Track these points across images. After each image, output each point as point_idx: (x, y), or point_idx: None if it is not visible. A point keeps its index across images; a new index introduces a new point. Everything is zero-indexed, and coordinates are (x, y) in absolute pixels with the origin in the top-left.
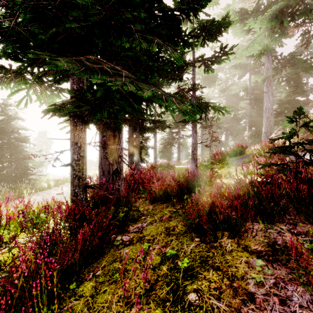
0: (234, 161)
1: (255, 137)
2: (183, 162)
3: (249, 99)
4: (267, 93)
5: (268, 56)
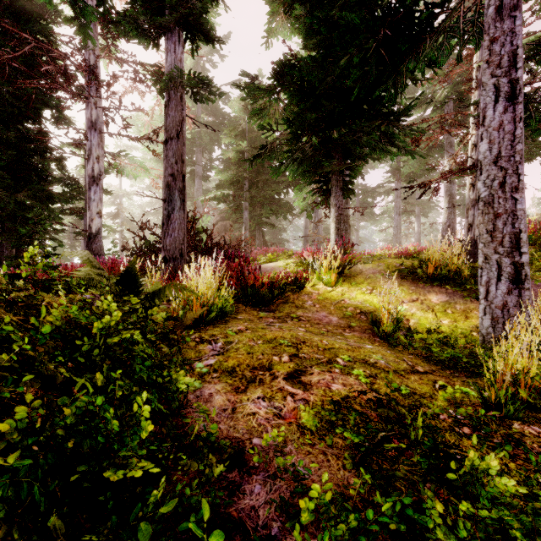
0: None
1: None
2: None
3: None
4: None
5: None
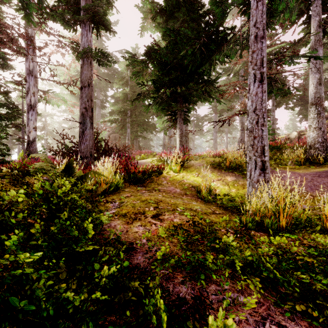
0: None
1: None
2: None
3: None
4: None
5: None
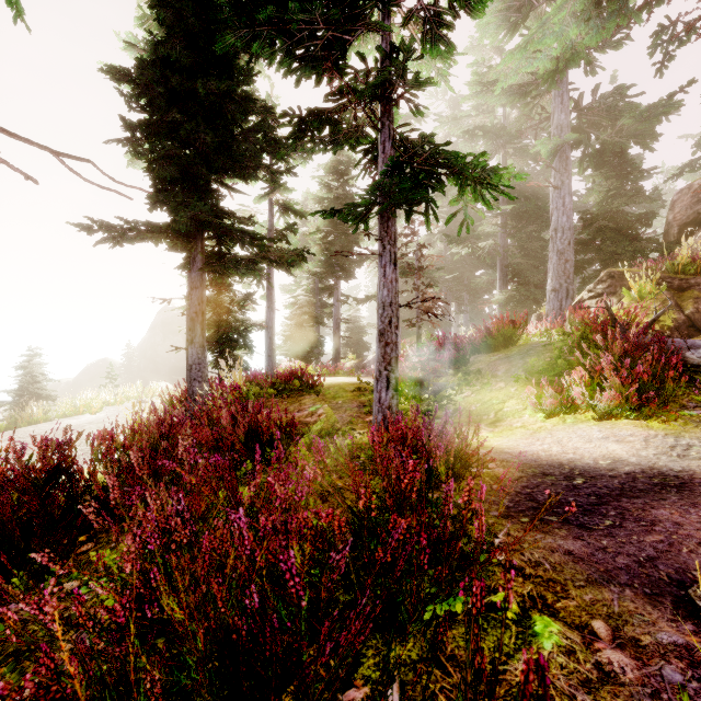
0: (497, 366)
1: (517, 305)
2: (348, 364)
3: (502, 215)
4: (560, 190)
5: (562, 95)
